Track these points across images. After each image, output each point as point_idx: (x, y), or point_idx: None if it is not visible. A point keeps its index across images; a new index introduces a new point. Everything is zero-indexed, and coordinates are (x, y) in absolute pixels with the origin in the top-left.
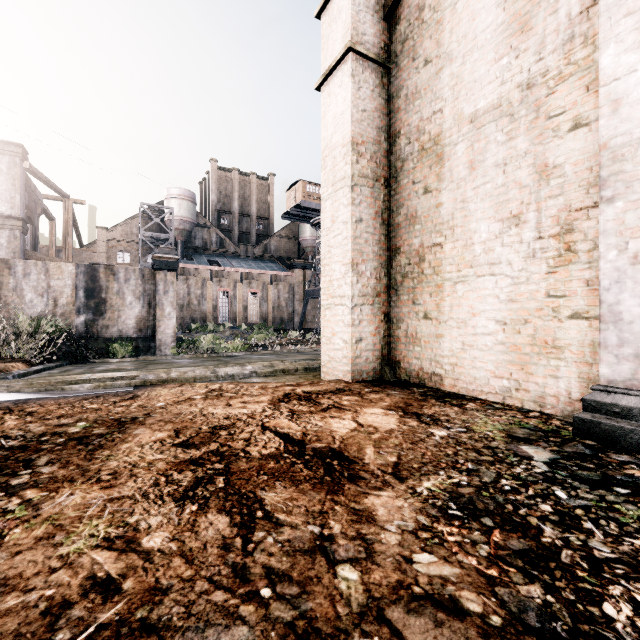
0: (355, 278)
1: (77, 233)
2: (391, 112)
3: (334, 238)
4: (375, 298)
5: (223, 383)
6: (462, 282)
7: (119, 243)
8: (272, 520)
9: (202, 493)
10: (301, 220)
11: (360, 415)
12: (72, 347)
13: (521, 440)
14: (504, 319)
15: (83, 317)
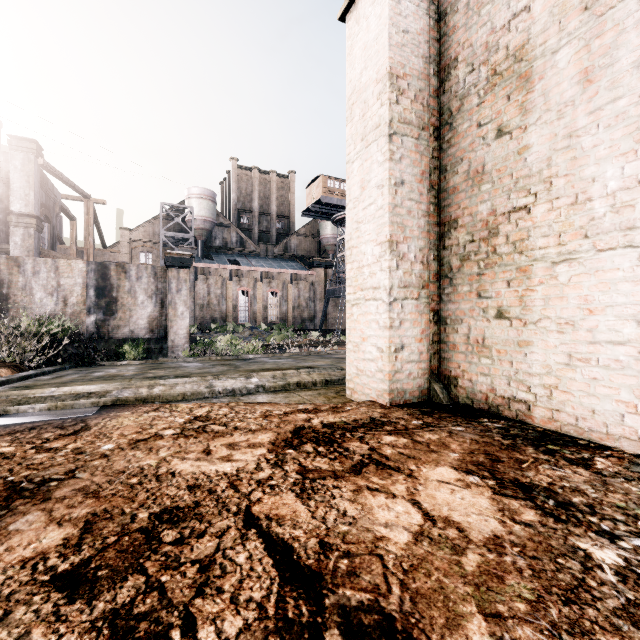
0: (394, 262)
1: (100, 234)
2: (443, 36)
3: (364, 210)
4: (421, 290)
5: (215, 405)
6: (567, 261)
7: (141, 244)
8: None
9: None
10: (322, 217)
11: (420, 486)
12: (79, 349)
13: None
14: None
15: (94, 317)
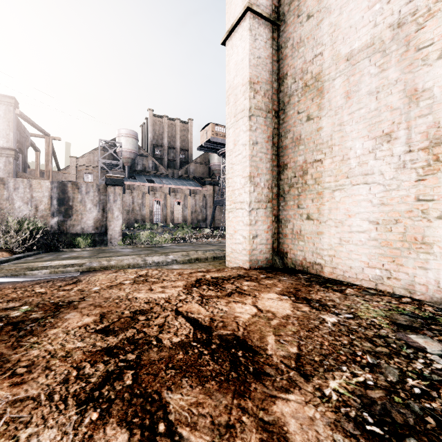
0: (252, 188)
1: (55, 160)
2: (280, 59)
3: (236, 157)
4: (267, 203)
5: (149, 269)
6: (339, 190)
7: (85, 167)
8: (174, 438)
9: (107, 393)
10: (211, 151)
11: (259, 300)
12: (47, 240)
13: (406, 328)
14: (377, 219)
15: (56, 219)
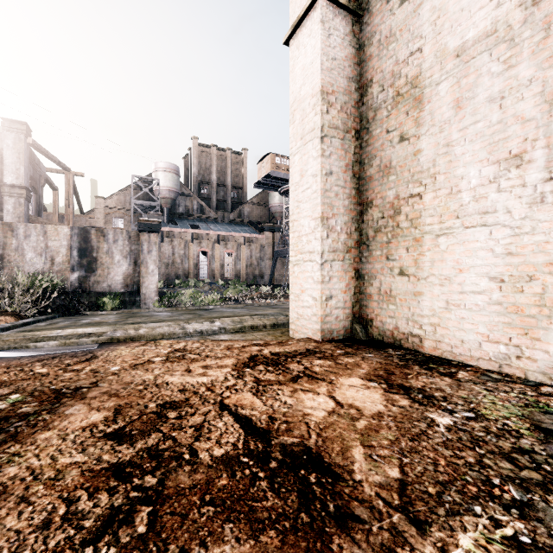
0: (325, 233)
1: (78, 202)
2: (362, 61)
3: (303, 192)
4: (345, 254)
5: (189, 341)
6: (446, 235)
7: (114, 210)
8: None
9: (106, 551)
10: (271, 188)
11: (337, 388)
12: (66, 301)
13: None
14: (501, 275)
15: (77, 274)
